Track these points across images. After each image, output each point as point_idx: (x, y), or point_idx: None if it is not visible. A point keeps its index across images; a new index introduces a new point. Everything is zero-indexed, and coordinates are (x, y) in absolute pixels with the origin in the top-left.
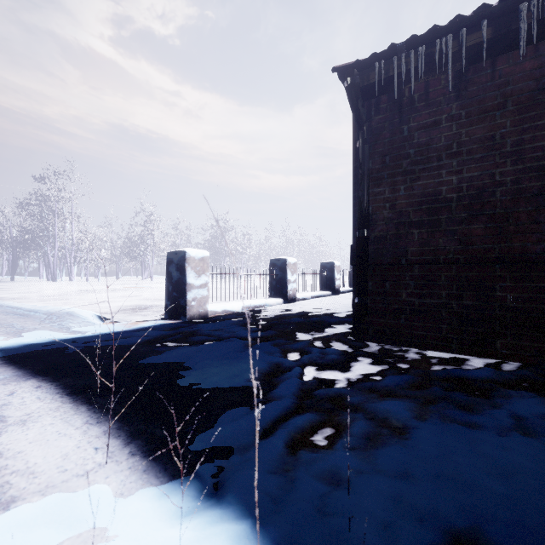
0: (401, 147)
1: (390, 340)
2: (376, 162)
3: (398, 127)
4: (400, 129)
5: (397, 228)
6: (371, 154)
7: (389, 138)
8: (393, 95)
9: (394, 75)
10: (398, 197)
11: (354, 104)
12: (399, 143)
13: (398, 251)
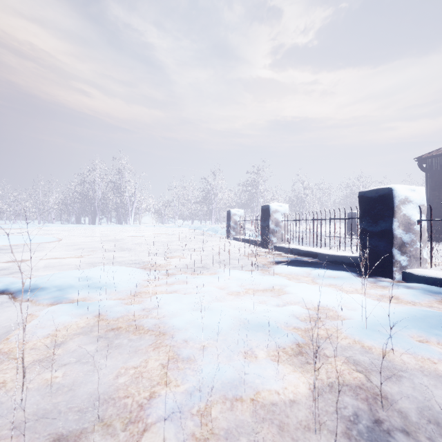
0: (441, 179)
1: (438, 240)
2: (433, 184)
3: (440, 173)
4: (441, 174)
5: (440, 205)
6: (431, 181)
7: (437, 176)
8: (439, 163)
9: (433, 163)
10: (440, 195)
11: (421, 169)
12: (441, 178)
13: (440, 212)
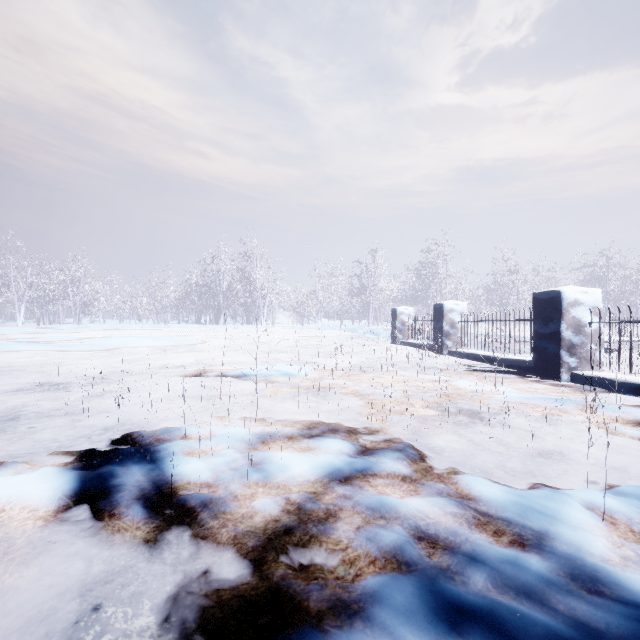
0: None
1: None
2: None
3: None
4: None
5: None
6: None
7: None
8: None
9: None
10: None
11: None
12: None
13: None
